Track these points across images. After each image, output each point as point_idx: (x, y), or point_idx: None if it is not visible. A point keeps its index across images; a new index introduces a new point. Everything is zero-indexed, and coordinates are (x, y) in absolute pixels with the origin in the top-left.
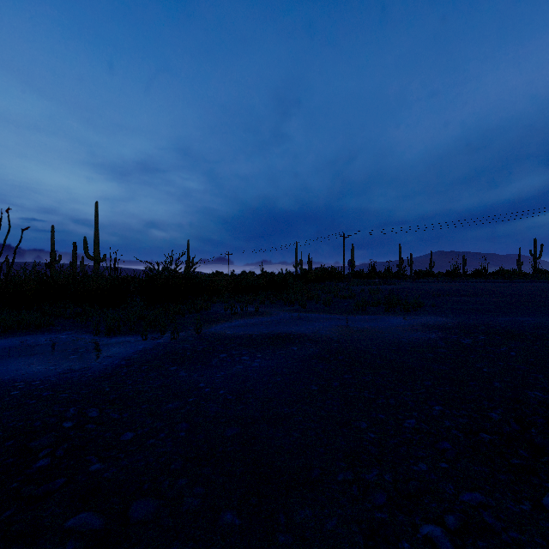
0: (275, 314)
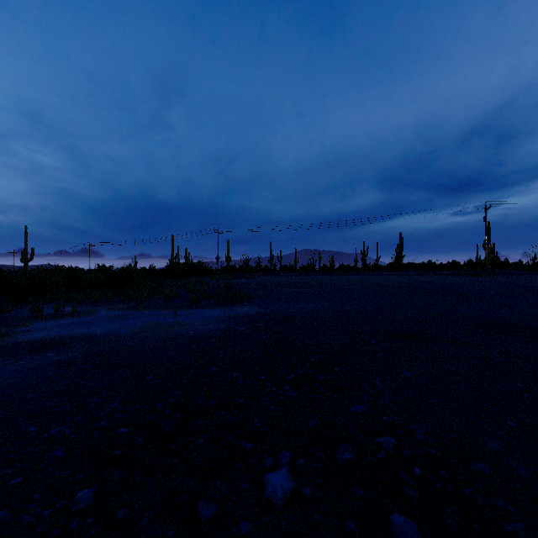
0: (96, 313)
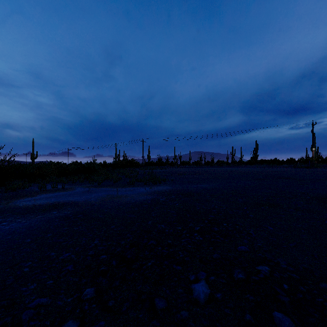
0: (75, 189)
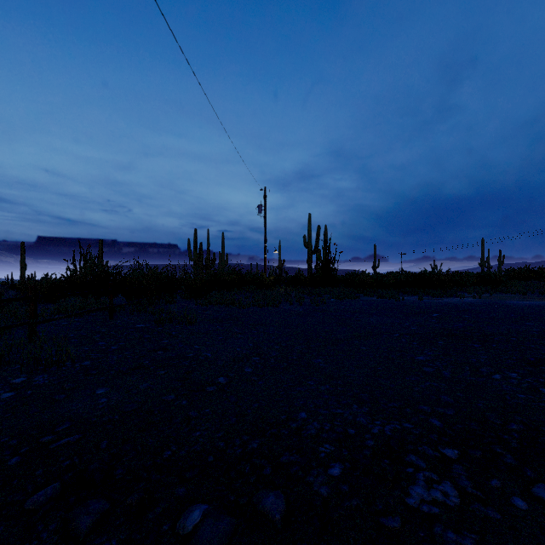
0: (506, 296)
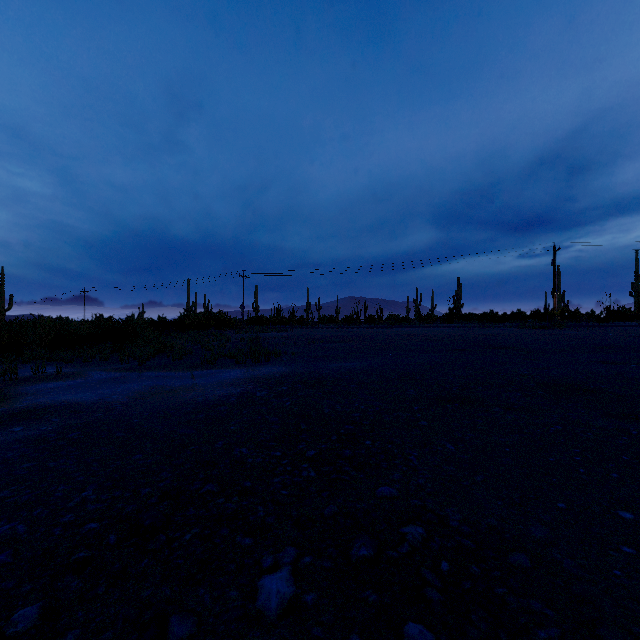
0: (85, 376)
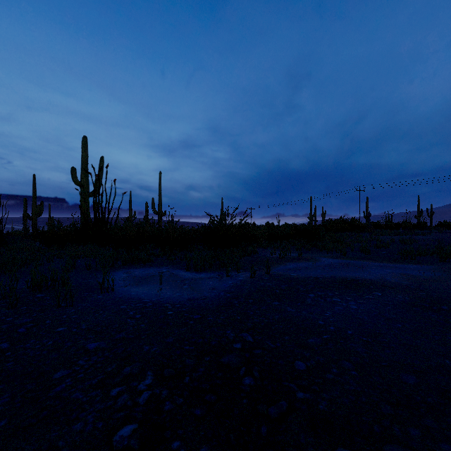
0: (320, 259)
